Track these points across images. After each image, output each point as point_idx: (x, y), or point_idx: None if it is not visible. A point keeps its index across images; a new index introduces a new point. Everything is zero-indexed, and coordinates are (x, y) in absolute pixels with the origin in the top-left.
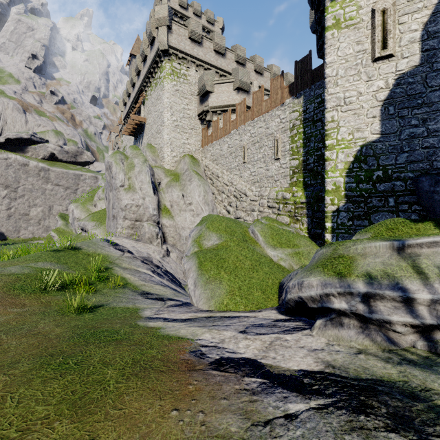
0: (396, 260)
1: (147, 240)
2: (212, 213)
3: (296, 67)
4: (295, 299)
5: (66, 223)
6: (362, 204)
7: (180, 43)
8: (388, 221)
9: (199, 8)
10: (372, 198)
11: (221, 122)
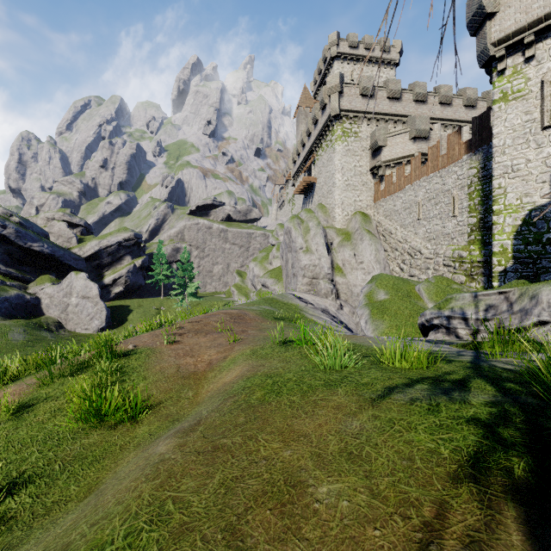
0: (470, 302)
1: (323, 295)
2: (384, 271)
3: (474, 123)
4: (421, 323)
5: (242, 279)
6: (531, 265)
7: (351, 103)
8: (514, 282)
9: (372, 41)
10: (542, 259)
11: (395, 175)
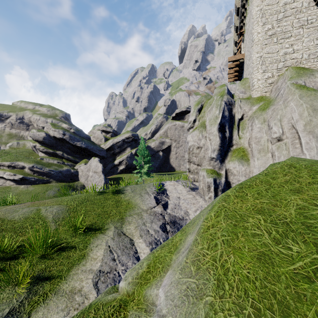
0: None
1: (201, 190)
2: None
3: None
4: None
5: None
6: None
7: None
8: None
9: None
10: None
11: None
